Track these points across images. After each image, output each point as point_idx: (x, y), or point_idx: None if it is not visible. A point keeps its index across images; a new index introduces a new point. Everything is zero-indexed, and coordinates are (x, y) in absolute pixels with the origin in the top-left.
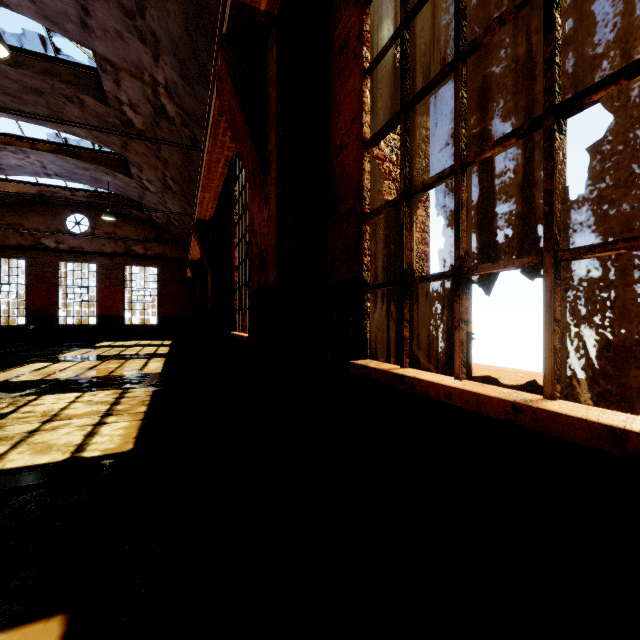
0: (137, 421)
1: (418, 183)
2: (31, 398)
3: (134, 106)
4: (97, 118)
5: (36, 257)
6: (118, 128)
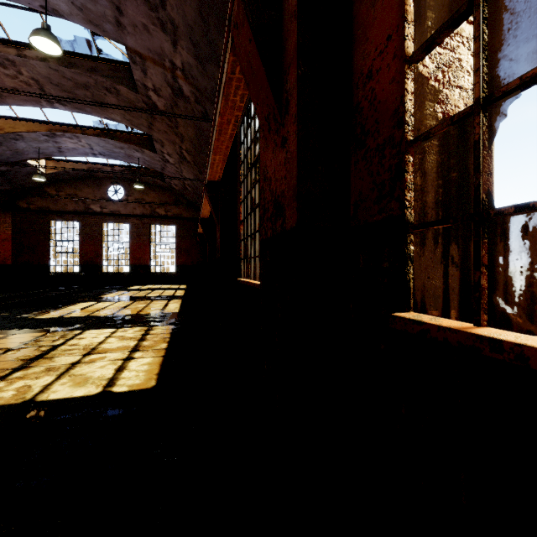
0: (159, 357)
1: (467, 105)
2: (77, 332)
3: (157, 90)
4: (129, 104)
5: (86, 219)
6: (145, 111)
